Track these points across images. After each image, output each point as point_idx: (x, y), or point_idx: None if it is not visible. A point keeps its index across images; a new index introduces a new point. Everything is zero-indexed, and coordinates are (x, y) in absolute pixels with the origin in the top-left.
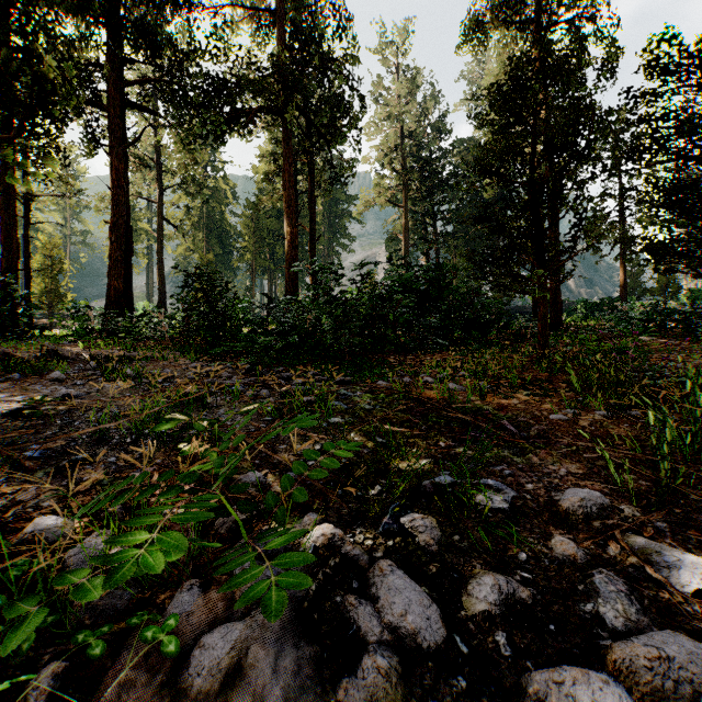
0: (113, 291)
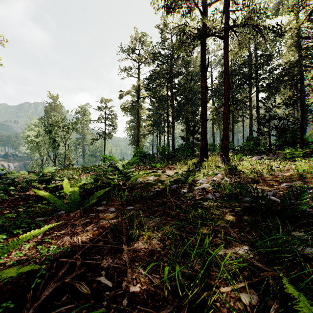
0: None
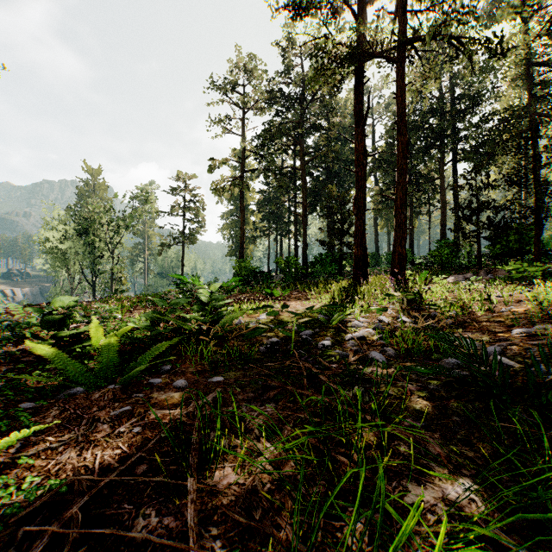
0: None
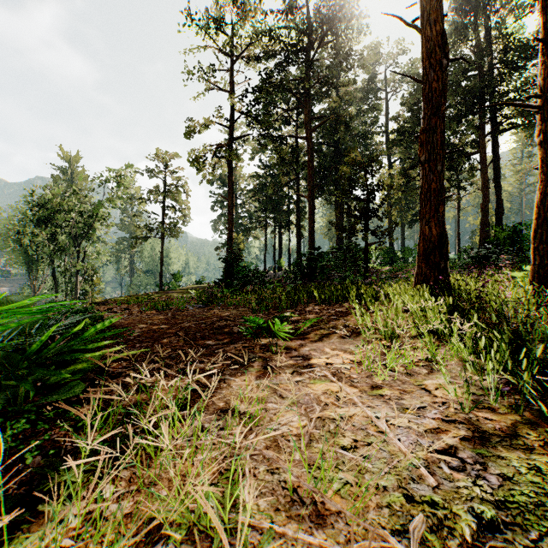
0: (482, 239)
